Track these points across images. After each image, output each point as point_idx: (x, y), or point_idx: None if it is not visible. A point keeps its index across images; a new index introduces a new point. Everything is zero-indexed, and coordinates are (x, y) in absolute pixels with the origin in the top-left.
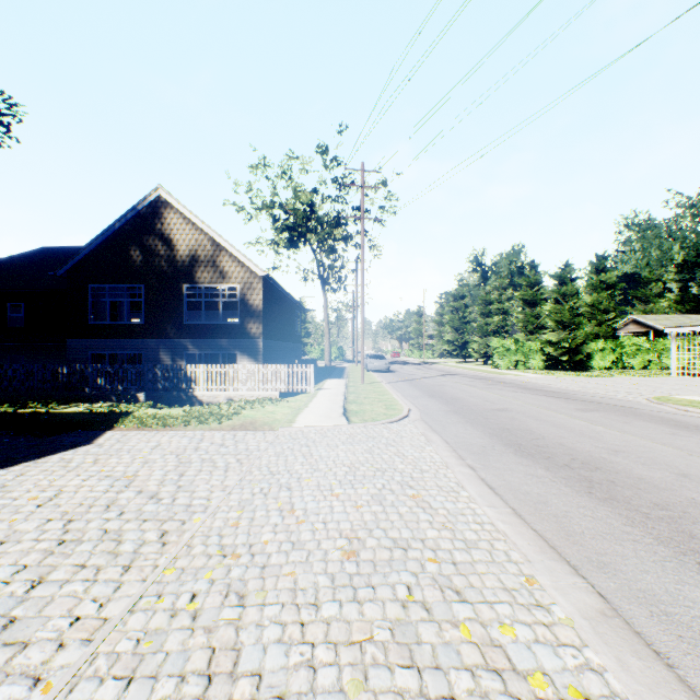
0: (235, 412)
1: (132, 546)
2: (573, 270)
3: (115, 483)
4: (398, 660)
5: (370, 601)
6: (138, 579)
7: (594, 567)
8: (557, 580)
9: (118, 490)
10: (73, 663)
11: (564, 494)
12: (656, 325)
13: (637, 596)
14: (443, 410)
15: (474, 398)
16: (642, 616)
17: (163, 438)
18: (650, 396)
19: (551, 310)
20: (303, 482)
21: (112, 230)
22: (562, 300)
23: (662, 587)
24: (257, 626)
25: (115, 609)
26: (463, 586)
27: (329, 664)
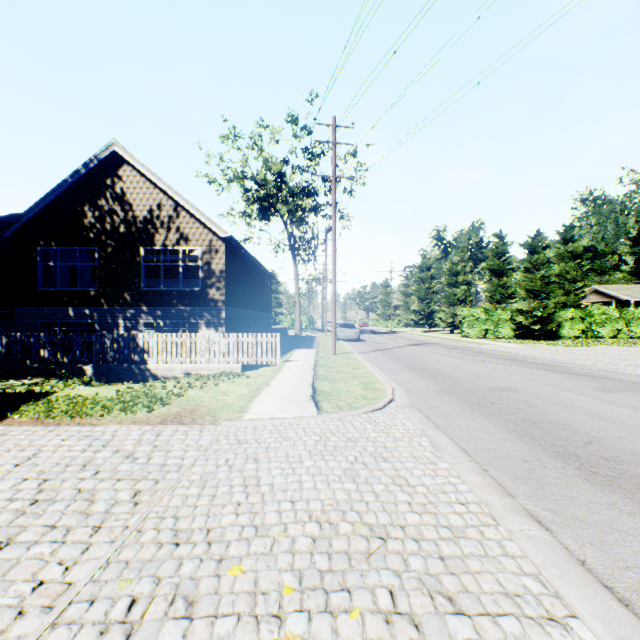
0: (177, 394)
1: None
2: (544, 239)
3: None
4: None
5: None
6: None
7: None
8: None
9: None
10: None
11: None
12: (619, 295)
13: None
14: (433, 390)
15: (461, 372)
16: None
17: (53, 439)
18: None
19: (522, 278)
20: (224, 580)
21: (62, 188)
22: (533, 269)
23: None
24: None
25: None
26: None
27: None
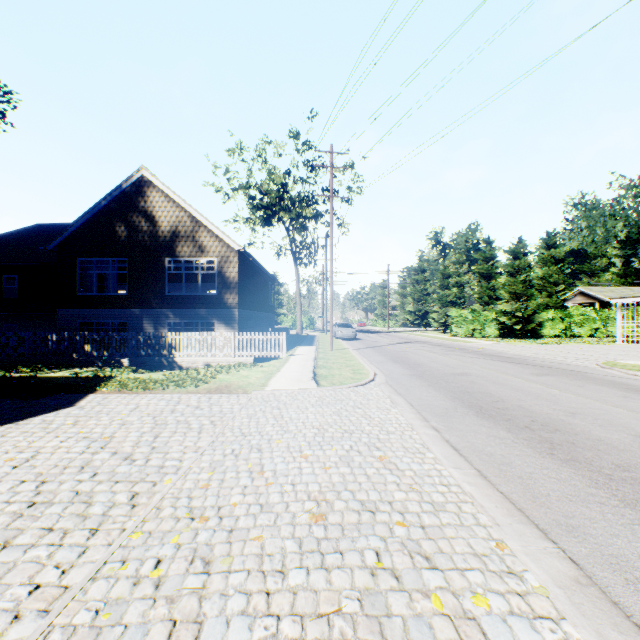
0: (212, 377)
1: (102, 508)
2: (526, 246)
3: (91, 445)
4: (368, 635)
5: (338, 568)
6: (104, 543)
7: (563, 530)
8: (527, 544)
9: (94, 451)
10: (27, 637)
11: (527, 456)
12: (602, 296)
13: (610, 562)
14: (407, 375)
15: (435, 363)
16: (618, 584)
17: (142, 400)
18: (599, 361)
19: (505, 282)
20: (273, 444)
21: (98, 207)
22: (516, 273)
23: (634, 553)
24: (221, 595)
25: (77, 576)
26: (432, 552)
27: (295, 639)
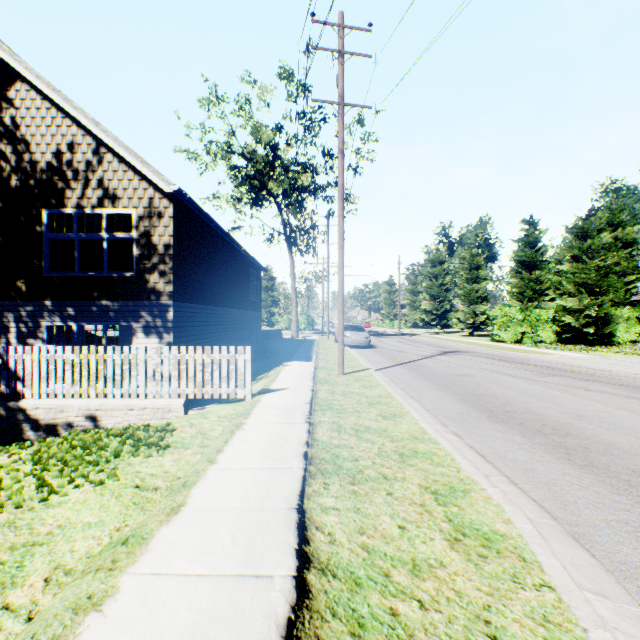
0: None
1: None
2: (600, 220)
3: None
4: None
5: None
6: None
7: None
8: None
9: None
10: None
11: None
12: None
13: None
14: None
15: (600, 427)
16: None
17: None
18: None
19: (571, 269)
20: None
21: None
22: (584, 257)
23: None
24: None
25: None
26: None
27: None
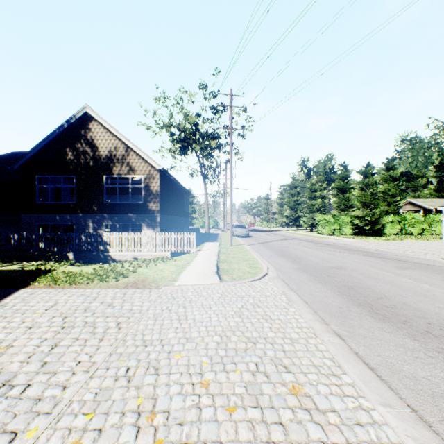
0: (132, 271)
1: None
2: (373, 168)
3: None
4: None
5: None
6: None
7: None
8: None
9: None
10: None
11: None
12: (425, 205)
13: None
14: (293, 268)
15: (313, 257)
16: None
17: (63, 296)
18: (443, 256)
19: (358, 194)
20: (172, 360)
21: (52, 136)
22: (365, 188)
23: None
24: None
25: None
26: None
27: None
